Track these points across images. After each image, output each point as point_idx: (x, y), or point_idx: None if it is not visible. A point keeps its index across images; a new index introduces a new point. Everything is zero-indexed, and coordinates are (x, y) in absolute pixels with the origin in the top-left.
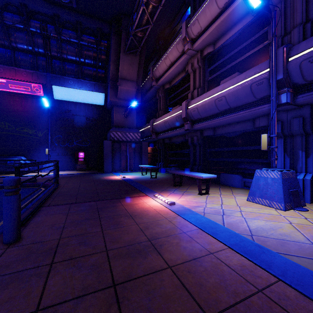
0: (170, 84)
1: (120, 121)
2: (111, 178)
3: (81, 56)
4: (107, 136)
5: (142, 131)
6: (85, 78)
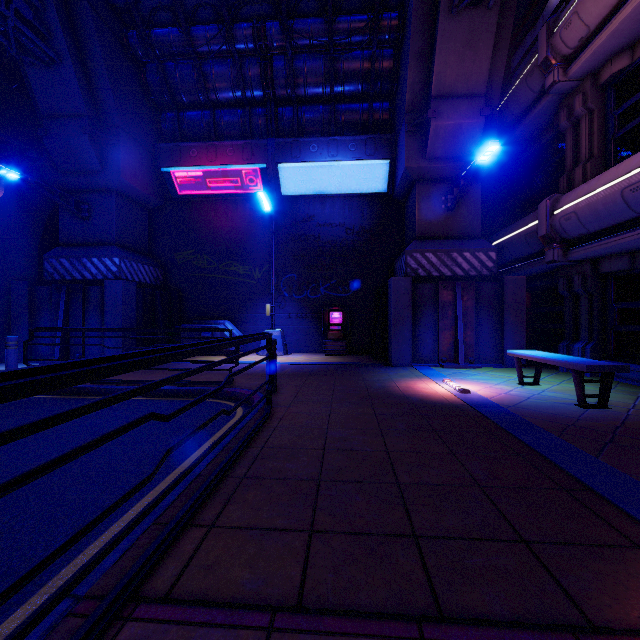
0: (633, 54)
1: (432, 221)
2: (422, 392)
3: (335, 78)
4: (396, 268)
5: (496, 245)
6: (344, 132)
